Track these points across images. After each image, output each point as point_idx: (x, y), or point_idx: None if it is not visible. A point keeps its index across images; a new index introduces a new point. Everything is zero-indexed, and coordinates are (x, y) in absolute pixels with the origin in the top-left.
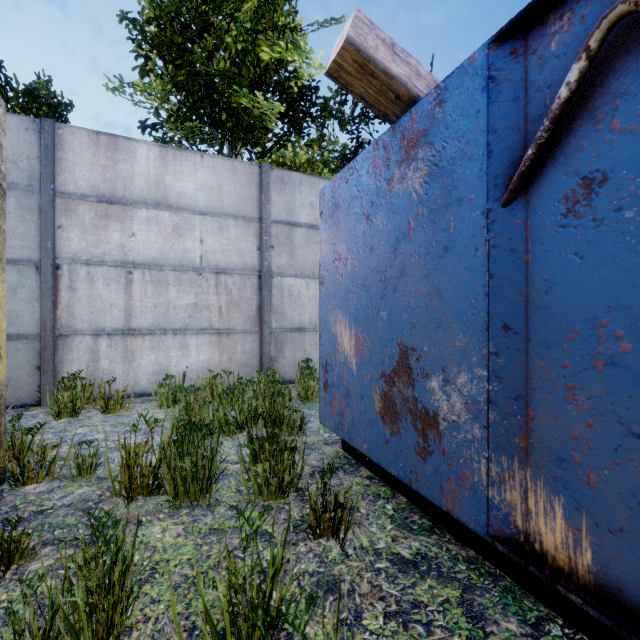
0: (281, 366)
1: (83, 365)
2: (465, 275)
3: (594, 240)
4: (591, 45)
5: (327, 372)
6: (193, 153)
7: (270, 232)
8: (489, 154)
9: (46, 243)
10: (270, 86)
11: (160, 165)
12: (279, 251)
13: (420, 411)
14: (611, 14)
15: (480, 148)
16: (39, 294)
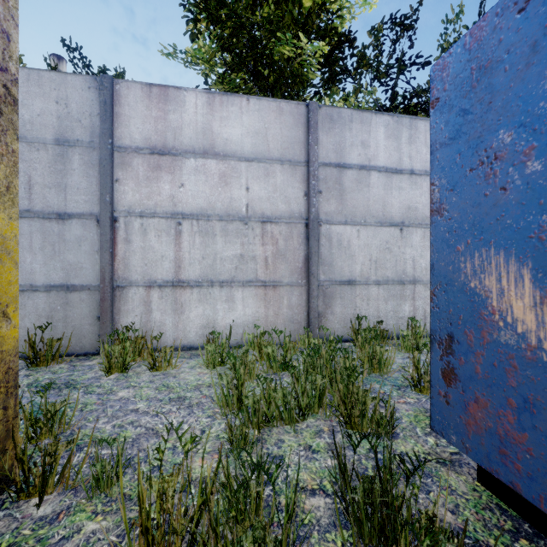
0: (329, 322)
1: (137, 316)
2: None
3: None
4: None
5: (453, 354)
6: (239, 97)
7: (318, 176)
8: None
9: (105, 196)
10: (311, 33)
11: (207, 112)
12: (327, 196)
13: None
14: None
15: None
16: (99, 246)
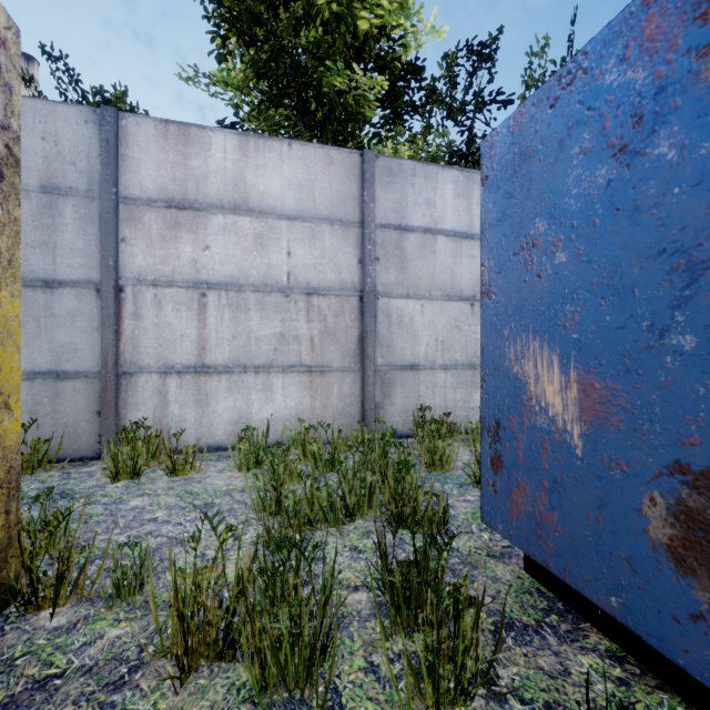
0: (388, 415)
1: (149, 410)
2: None
3: None
4: None
5: (500, 441)
6: (279, 141)
7: (374, 240)
8: None
9: (107, 260)
10: (369, 62)
11: (239, 158)
12: (386, 264)
13: None
14: None
15: None
16: (100, 323)
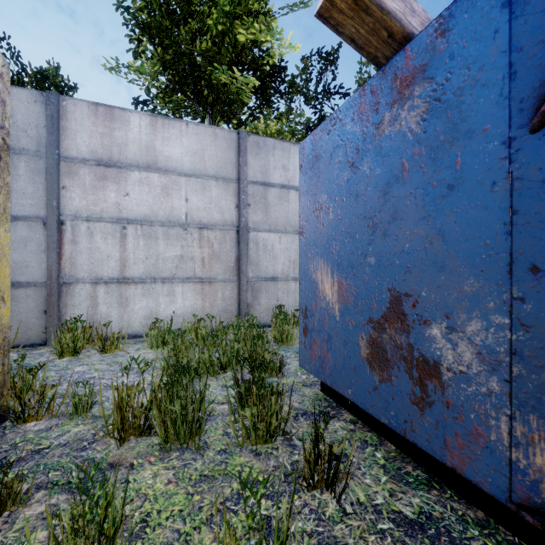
0: (257, 311)
1: (84, 309)
2: (478, 213)
3: None
4: None
5: (307, 317)
6: (179, 121)
7: (247, 192)
8: (512, 76)
9: (52, 202)
10: (246, 64)
11: (150, 132)
12: (255, 208)
13: (417, 359)
14: None
15: (499, 71)
16: (46, 247)
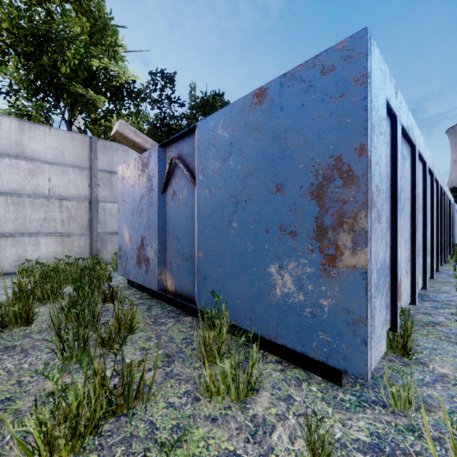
0: (104, 254)
1: None
2: (154, 213)
3: (174, 207)
4: (169, 162)
5: (120, 250)
6: (43, 126)
7: (97, 176)
8: (158, 178)
9: None
10: (99, 82)
11: (19, 132)
12: (103, 187)
13: (146, 258)
14: (170, 158)
15: (157, 176)
16: None
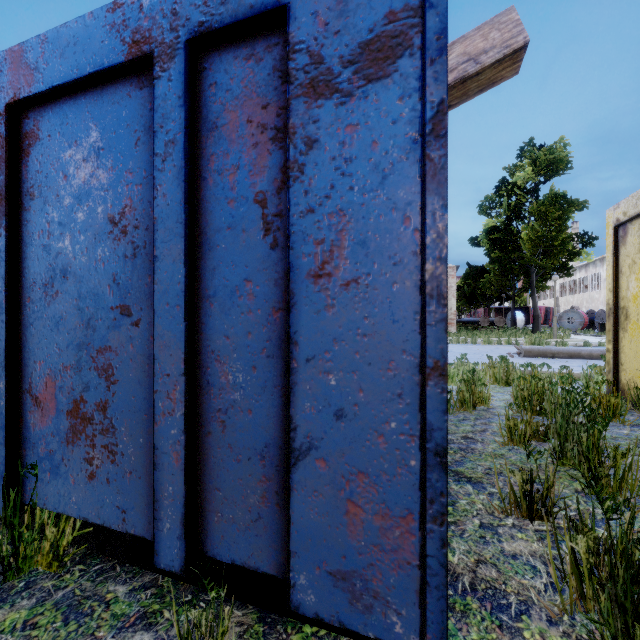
0: None
1: None
2: None
3: None
4: None
5: None
6: None
7: None
8: None
9: None
10: None
11: None
12: None
13: None
14: None
15: None
16: None
